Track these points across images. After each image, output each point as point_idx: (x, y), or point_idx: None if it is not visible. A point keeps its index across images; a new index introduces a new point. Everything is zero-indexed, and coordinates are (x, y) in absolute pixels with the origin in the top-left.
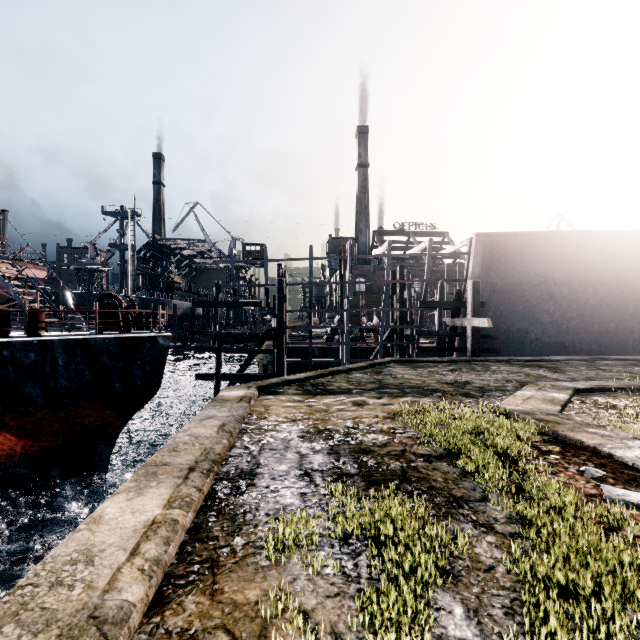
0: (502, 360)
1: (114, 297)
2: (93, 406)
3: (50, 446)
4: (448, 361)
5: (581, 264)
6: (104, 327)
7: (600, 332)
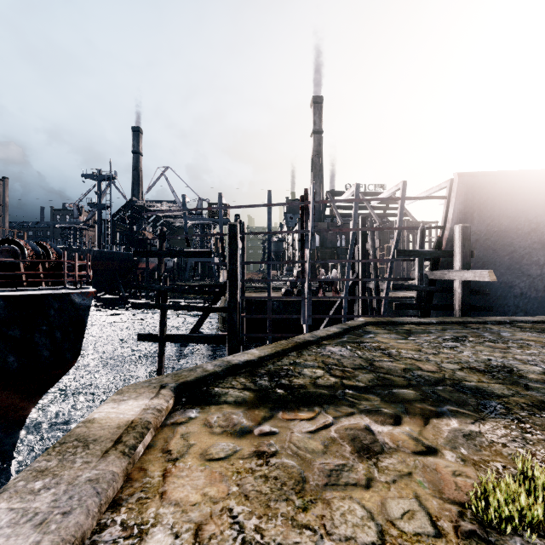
0: (503, 322)
1: (14, 243)
2: None
3: None
4: (437, 323)
5: None
6: None
7: None
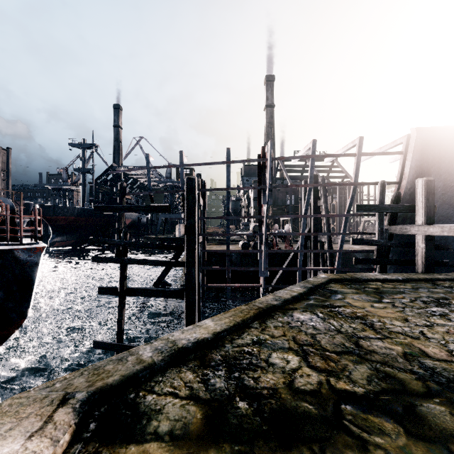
0: None
1: None
2: None
3: None
4: (404, 280)
5: None
6: None
7: None
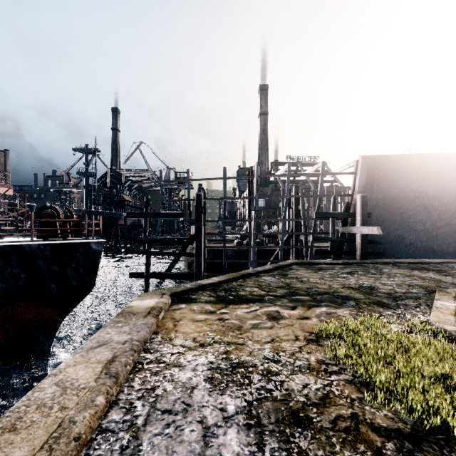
0: (389, 262)
1: (52, 208)
2: (30, 305)
3: None
4: (342, 263)
5: (451, 181)
6: (39, 234)
7: None
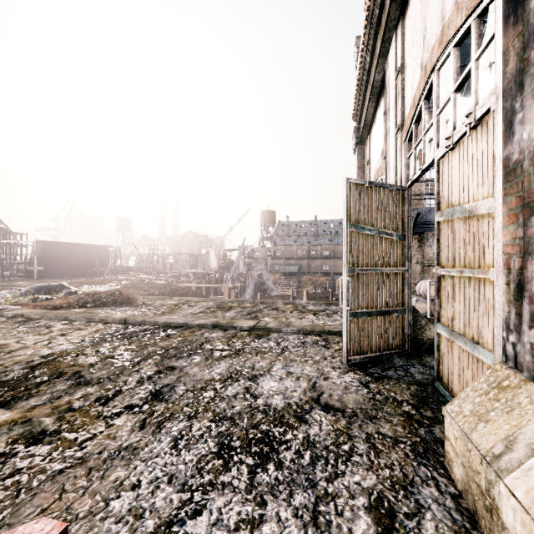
0: (47, 279)
1: None
2: None
3: None
4: (30, 279)
5: (70, 252)
6: None
7: (77, 271)
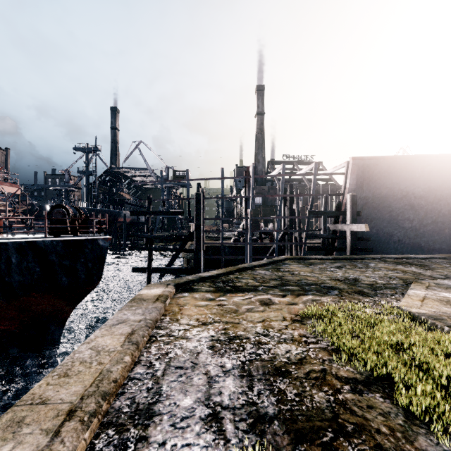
0: (376, 258)
1: (63, 207)
2: (44, 296)
3: (8, 329)
4: (332, 259)
5: (436, 181)
6: (52, 231)
7: (450, 235)
